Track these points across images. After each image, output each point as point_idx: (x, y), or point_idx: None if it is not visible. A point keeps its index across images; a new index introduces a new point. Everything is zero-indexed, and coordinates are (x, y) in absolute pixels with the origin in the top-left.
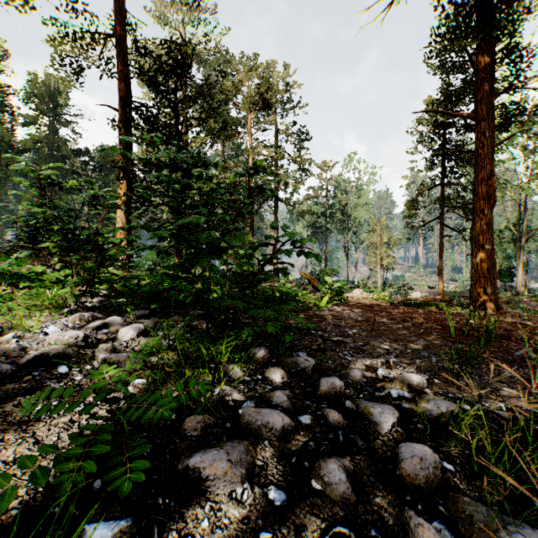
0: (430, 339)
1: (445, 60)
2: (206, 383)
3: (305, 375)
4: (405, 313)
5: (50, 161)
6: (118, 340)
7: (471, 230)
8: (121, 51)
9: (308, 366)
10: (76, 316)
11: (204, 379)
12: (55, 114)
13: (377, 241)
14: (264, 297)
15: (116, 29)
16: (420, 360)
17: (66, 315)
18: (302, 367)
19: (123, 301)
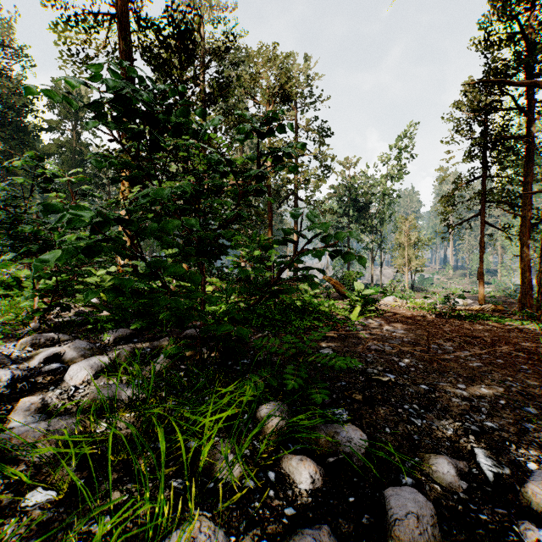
0: (520, 376)
1: (489, 35)
2: (168, 501)
3: (353, 471)
4: (460, 329)
5: (73, 165)
6: (65, 384)
7: (519, 228)
8: (123, 31)
9: (356, 449)
10: (27, 340)
11: (168, 486)
12: (77, 119)
13: (404, 242)
14: (282, 307)
15: (118, 5)
16: (532, 424)
17: (22, 337)
18: (345, 452)
19: (103, 316)
